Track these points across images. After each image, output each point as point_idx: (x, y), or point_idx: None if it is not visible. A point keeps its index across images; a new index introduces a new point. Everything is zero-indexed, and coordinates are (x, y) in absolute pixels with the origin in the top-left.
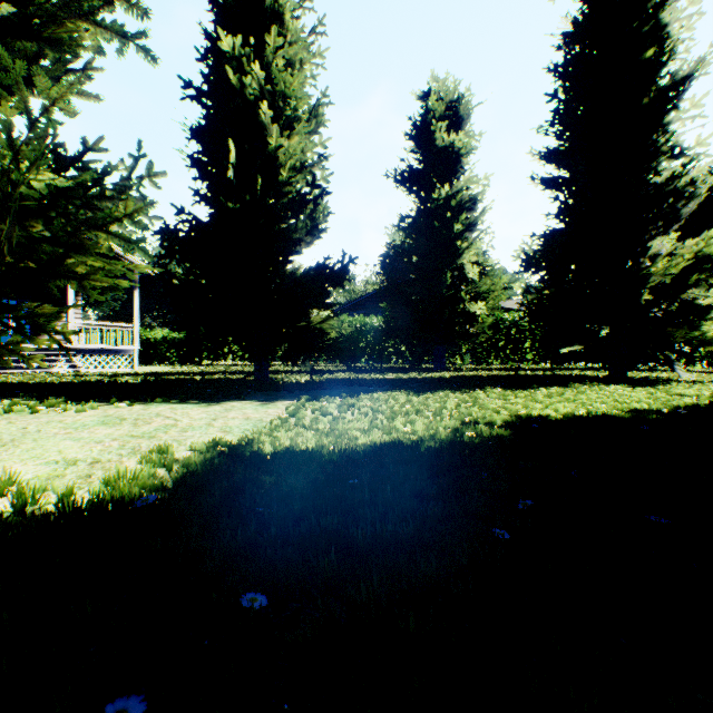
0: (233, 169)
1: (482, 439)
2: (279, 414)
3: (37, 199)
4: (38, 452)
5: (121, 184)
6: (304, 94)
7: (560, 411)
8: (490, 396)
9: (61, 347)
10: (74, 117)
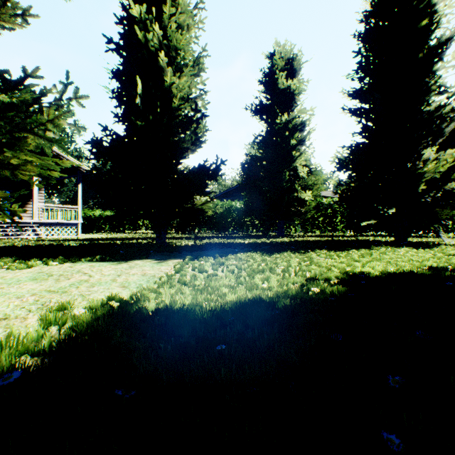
0: (140, 98)
1: (326, 295)
2: (166, 272)
3: None
4: None
5: (55, 103)
6: (190, 47)
7: (376, 268)
8: (320, 255)
9: (13, 221)
10: None
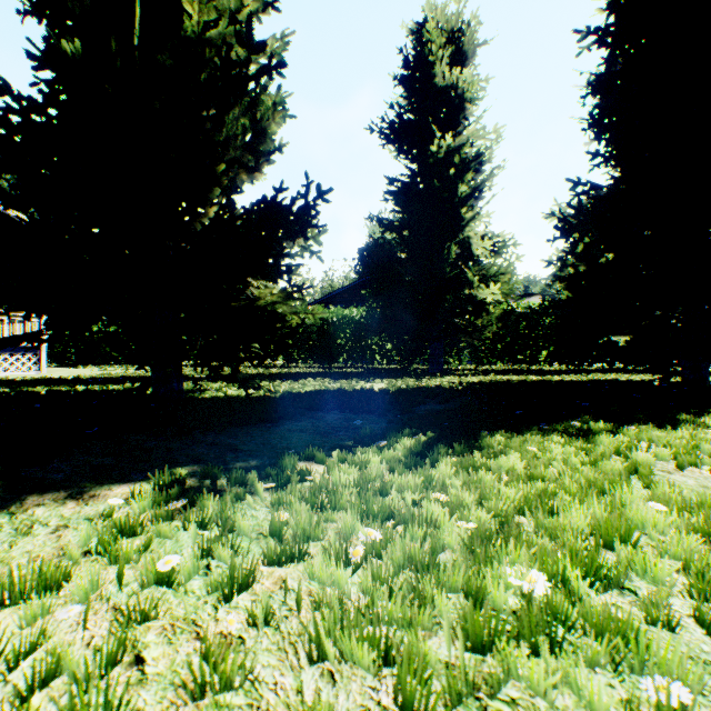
0: None
1: None
2: None
3: None
4: None
5: None
6: None
7: None
8: (654, 453)
9: None
10: None
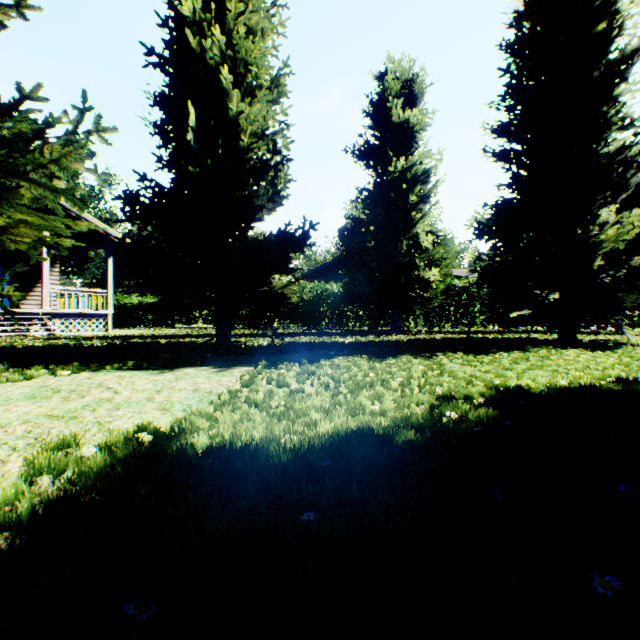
0: (193, 133)
1: (469, 423)
2: (229, 387)
3: None
4: None
5: (66, 138)
6: (265, 61)
7: (538, 381)
8: (454, 361)
9: (6, 311)
10: None
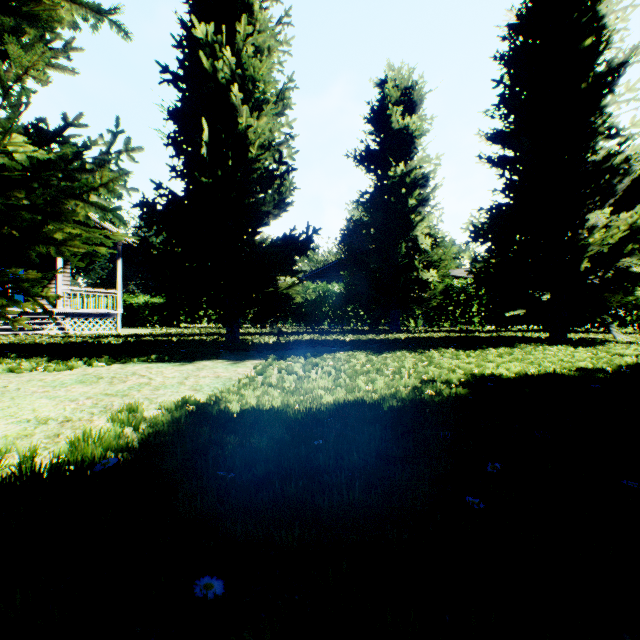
0: (206, 147)
1: (442, 397)
2: (247, 373)
3: (20, 171)
4: (12, 411)
5: (101, 158)
6: (272, 78)
7: (512, 370)
8: (444, 355)
9: (45, 310)
10: (46, 85)
